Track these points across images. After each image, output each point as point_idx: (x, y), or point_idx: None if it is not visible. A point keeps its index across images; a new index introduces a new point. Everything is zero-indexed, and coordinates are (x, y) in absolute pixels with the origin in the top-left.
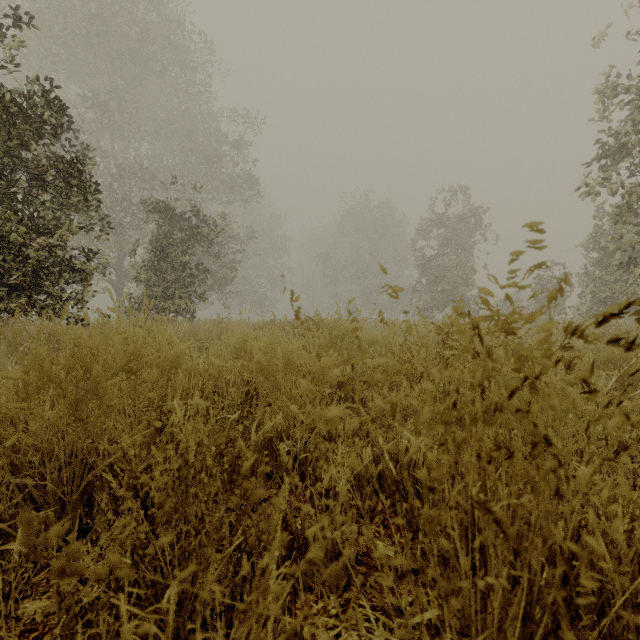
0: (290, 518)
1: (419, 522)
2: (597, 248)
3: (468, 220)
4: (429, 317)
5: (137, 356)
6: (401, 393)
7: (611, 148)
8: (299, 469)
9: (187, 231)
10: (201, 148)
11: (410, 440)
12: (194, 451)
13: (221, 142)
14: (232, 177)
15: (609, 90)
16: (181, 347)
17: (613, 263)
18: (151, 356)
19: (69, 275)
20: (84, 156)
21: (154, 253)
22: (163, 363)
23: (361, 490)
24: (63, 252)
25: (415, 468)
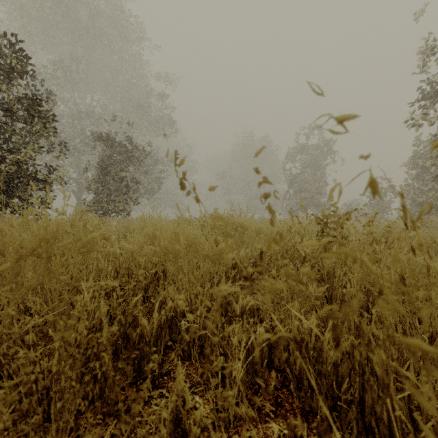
0: (183, 414)
1: (312, 402)
2: (415, 167)
3: (322, 148)
4: (295, 216)
5: (48, 242)
6: (353, 302)
7: (430, 92)
8: (199, 342)
9: (124, 155)
10: (136, 99)
11: (299, 318)
12: (56, 358)
13: (150, 94)
14: (158, 119)
15: (429, 50)
16: (95, 234)
17: (427, 177)
18: (63, 242)
19: (34, 183)
20: (47, 98)
21: (101, 170)
22: (79, 248)
23: (255, 366)
24: (27, 166)
25: (307, 348)
